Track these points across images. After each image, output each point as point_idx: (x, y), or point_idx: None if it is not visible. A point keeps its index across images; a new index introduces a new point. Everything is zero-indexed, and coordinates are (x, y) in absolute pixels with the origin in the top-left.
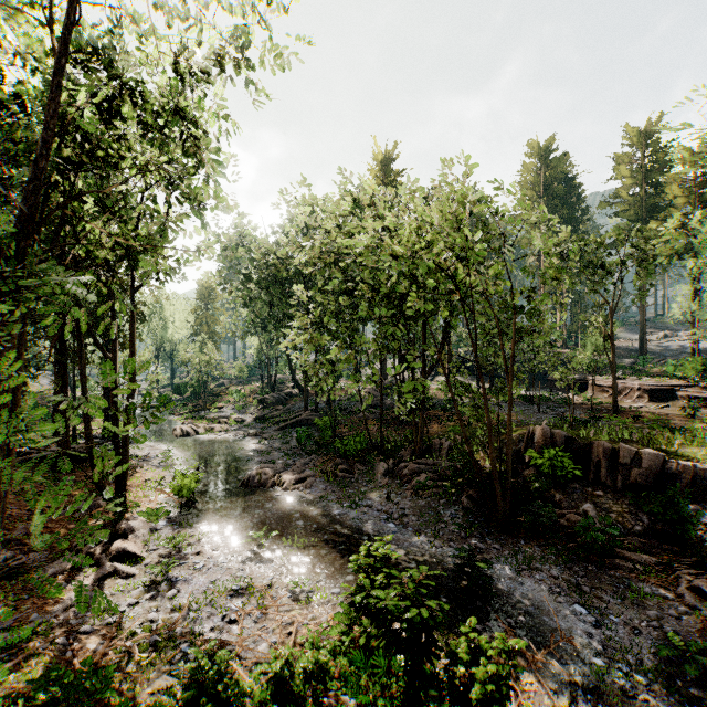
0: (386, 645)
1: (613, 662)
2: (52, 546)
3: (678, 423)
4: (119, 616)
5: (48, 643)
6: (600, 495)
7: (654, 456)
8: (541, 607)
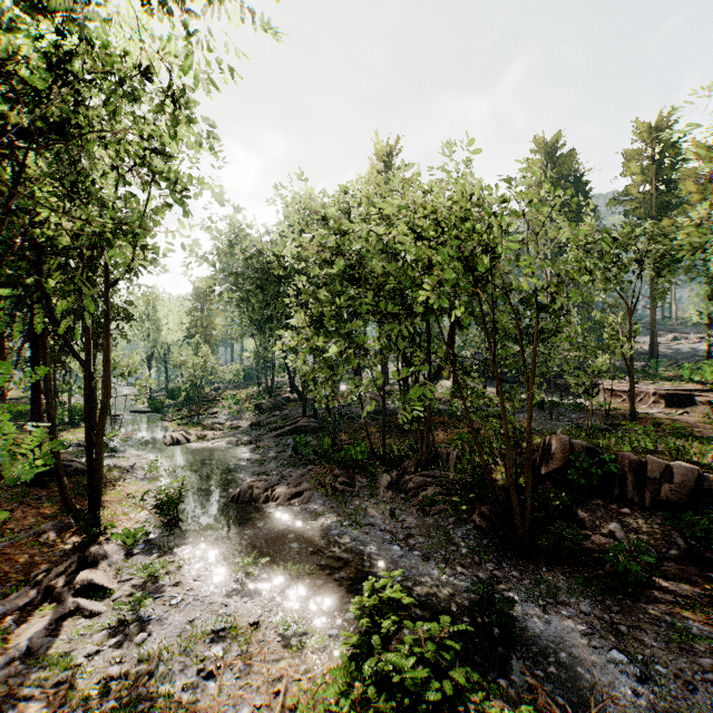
0: None
1: None
2: (8, 577)
3: (702, 431)
4: (72, 673)
5: None
6: (627, 513)
7: (687, 470)
8: (574, 653)
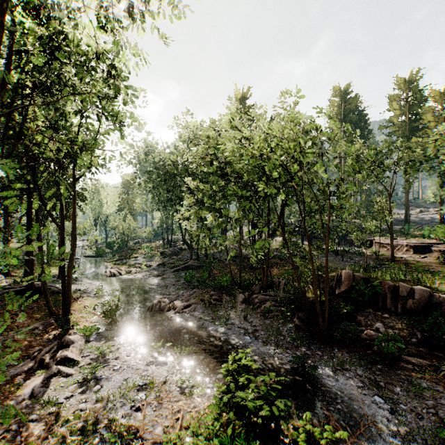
0: (246, 432)
1: (406, 440)
2: None
3: (435, 268)
4: (58, 407)
5: (4, 429)
6: (386, 317)
7: (423, 291)
8: (352, 397)
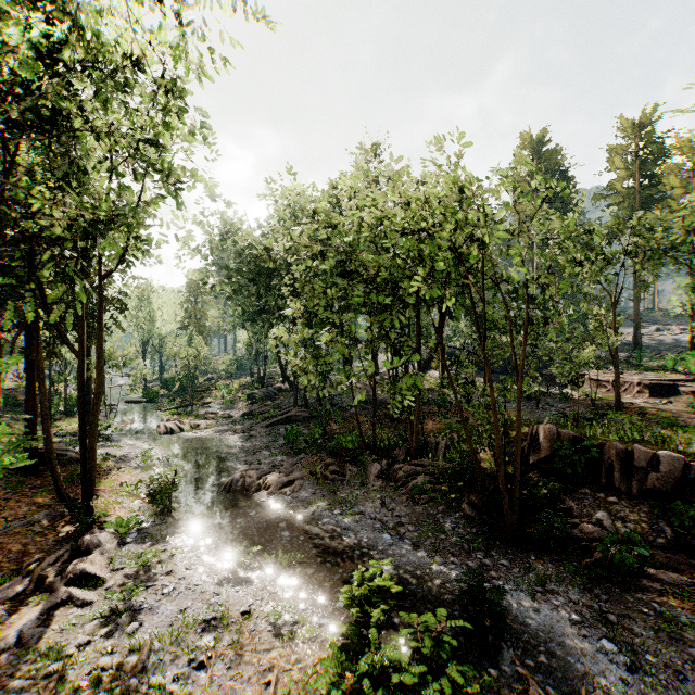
0: None
1: None
2: (1, 566)
3: (687, 421)
4: (62, 664)
5: None
6: (614, 501)
7: (673, 459)
8: (564, 642)
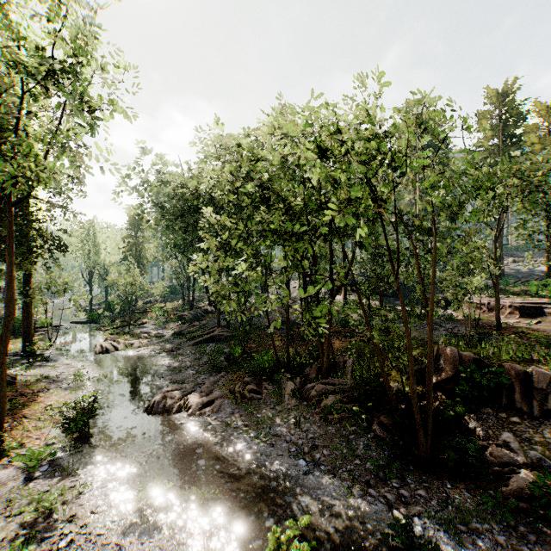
0: None
1: None
2: None
3: None
4: None
5: None
6: (516, 422)
7: None
8: None
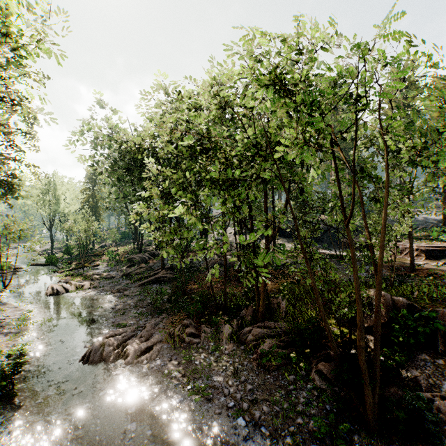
0: None
1: None
2: None
3: None
4: None
5: None
6: None
7: None
8: None
